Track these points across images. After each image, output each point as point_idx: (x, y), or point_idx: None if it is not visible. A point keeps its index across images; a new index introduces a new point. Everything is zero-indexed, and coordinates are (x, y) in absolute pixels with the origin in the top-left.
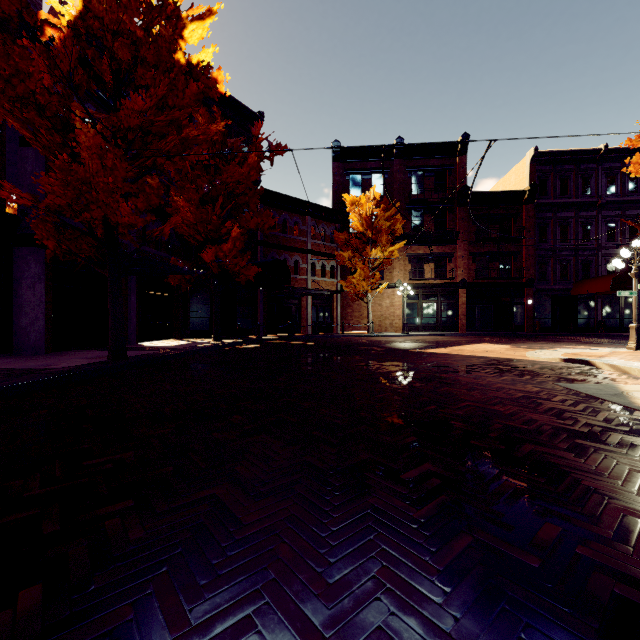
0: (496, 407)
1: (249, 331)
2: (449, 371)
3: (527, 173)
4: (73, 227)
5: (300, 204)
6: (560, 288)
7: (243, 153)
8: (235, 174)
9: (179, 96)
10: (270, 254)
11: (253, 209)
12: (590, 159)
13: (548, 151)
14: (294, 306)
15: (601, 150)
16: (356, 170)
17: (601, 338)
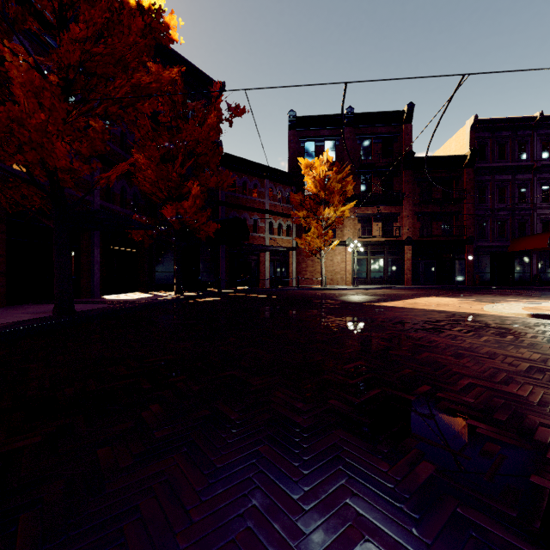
0: (512, 388)
1: (211, 284)
2: (417, 329)
3: (467, 139)
4: (11, 173)
5: (259, 168)
6: (498, 245)
7: (203, 114)
8: (194, 132)
9: (124, 33)
10: (231, 213)
11: (213, 169)
12: (526, 126)
13: (487, 119)
14: (253, 262)
15: (537, 117)
16: (310, 137)
17: (541, 291)
